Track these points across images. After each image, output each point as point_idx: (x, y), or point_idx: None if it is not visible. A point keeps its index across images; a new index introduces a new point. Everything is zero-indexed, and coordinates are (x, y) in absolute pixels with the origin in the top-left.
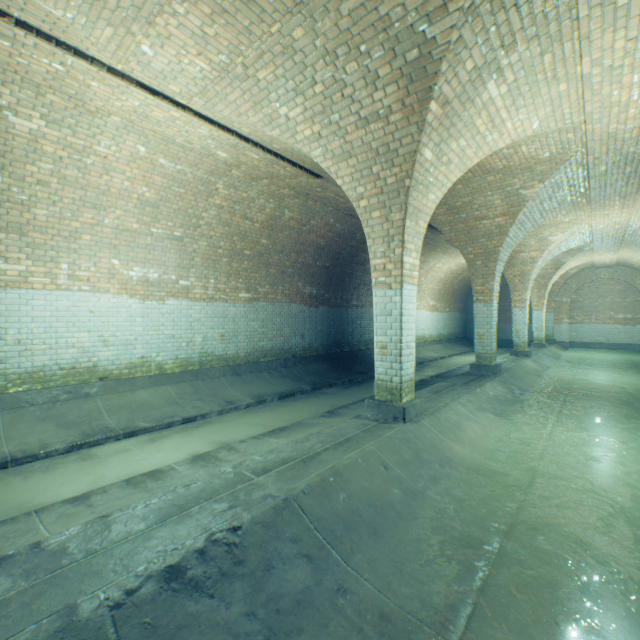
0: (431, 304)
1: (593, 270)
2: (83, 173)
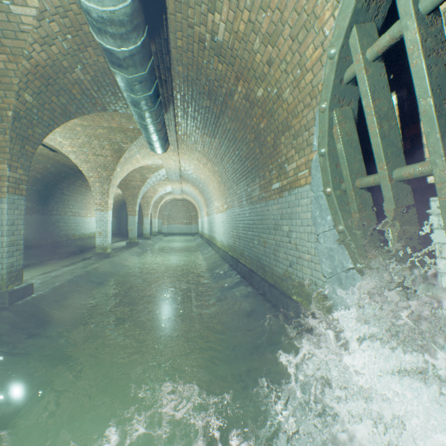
0: None
1: (176, 201)
2: None
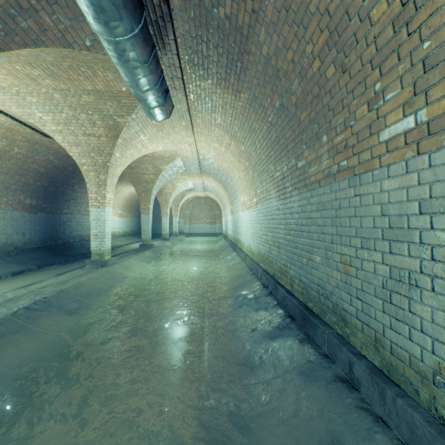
0: (120, 213)
1: (199, 199)
2: None
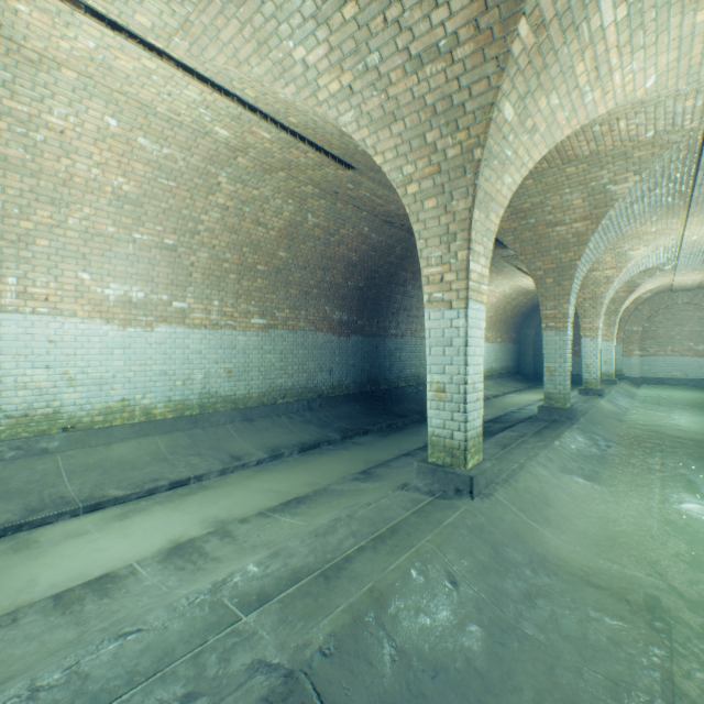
0: None
1: (669, 294)
2: (32, 154)
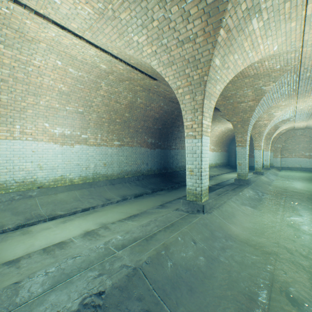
0: (212, 148)
1: (293, 131)
2: (27, 76)
